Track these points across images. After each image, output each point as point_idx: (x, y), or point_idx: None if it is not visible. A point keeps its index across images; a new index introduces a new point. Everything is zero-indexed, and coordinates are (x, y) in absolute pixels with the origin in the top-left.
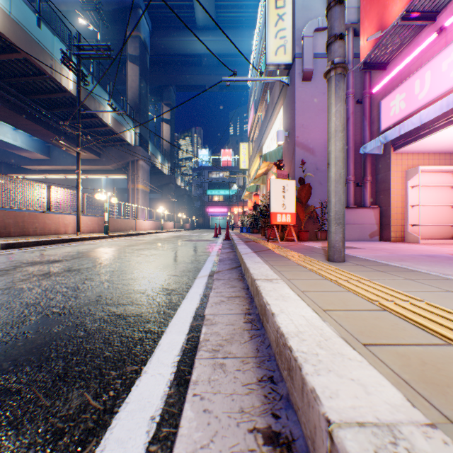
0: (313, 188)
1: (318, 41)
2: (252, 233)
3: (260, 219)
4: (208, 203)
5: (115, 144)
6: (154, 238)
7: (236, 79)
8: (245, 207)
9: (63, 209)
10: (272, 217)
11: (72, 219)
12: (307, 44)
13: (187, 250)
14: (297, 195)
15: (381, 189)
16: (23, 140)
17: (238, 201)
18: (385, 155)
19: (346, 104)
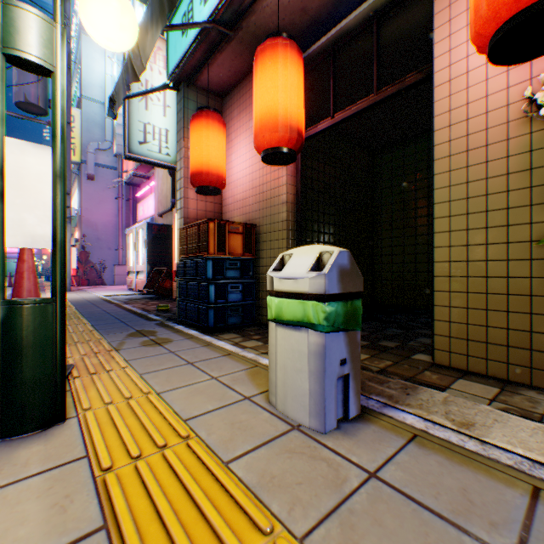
0: (97, 251)
1: (101, 156)
2: None
3: None
4: None
5: None
6: None
7: None
8: None
9: None
10: None
11: None
12: (91, 157)
13: None
14: (81, 256)
15: None
16: None
17: None
18: None
19: (119, 201)
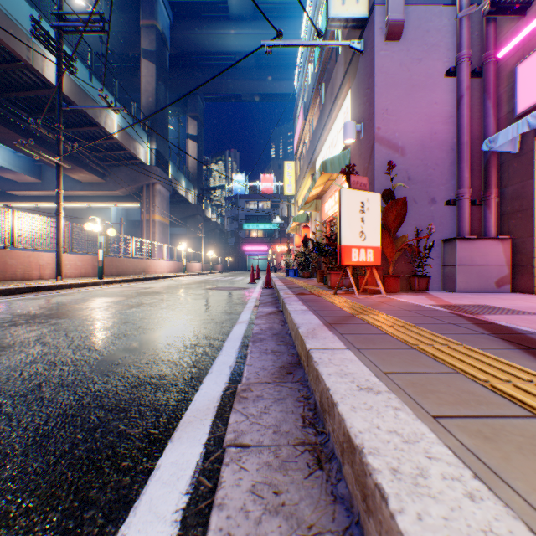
0: None
1: None
2: (301, 277)
3: (313, 259)
4: (244, 239)
5: (124, 163)
6: (168, 284)
7: (281, 43)
8: (290, 244)
9: (36, 244)
10: (344, 254)
11: (52, 258)
12: None
13: (202, 308)
14: (382, 219)
15: (513, 209)
16: (4, 156)
17: (282, 237)
18: (522, 154)
19: (457, 74)
